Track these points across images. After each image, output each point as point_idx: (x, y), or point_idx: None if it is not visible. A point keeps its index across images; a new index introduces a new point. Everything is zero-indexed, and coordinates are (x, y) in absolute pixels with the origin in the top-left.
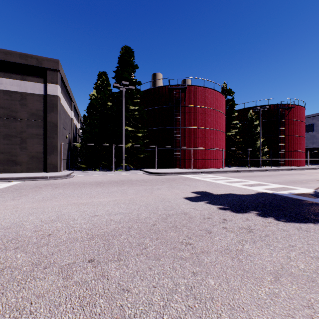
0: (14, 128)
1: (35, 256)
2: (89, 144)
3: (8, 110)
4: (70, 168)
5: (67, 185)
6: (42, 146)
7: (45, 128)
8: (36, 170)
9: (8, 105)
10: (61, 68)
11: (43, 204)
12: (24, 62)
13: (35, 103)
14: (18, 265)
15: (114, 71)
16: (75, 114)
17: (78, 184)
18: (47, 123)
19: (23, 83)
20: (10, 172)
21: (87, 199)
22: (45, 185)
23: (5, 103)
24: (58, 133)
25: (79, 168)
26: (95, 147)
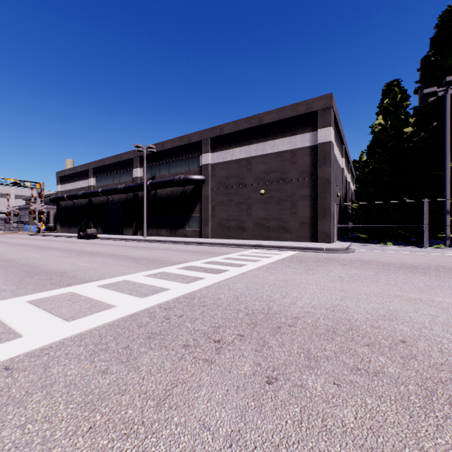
0: (285, 191)
1: (411, 373)
2: (376, 202)
3: (279, 173)
4: (340, 238)
5: (357, 263)
6: (311, 210)
7: (315, 187)
8: (305, 239)
9: (280, 168)
10: (333, 102)
11: (347, 287)
12: (294, 114)
13: (304, 158)
14: (394, 376)
15: (421, 67)
16: (344, 162)
17: (373, 263)
18: (317, 180)
19: (292, 139)
20: (281, 240)
21: (417, 293)
22: (326, 259)
23: (277, 166)
24: (331, 191)
25: (356, 239)
26: (383, 207)
